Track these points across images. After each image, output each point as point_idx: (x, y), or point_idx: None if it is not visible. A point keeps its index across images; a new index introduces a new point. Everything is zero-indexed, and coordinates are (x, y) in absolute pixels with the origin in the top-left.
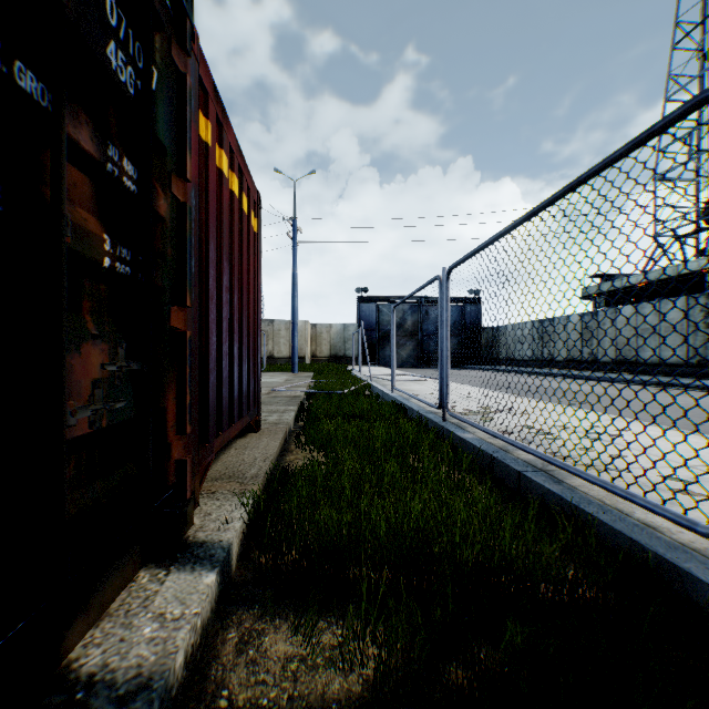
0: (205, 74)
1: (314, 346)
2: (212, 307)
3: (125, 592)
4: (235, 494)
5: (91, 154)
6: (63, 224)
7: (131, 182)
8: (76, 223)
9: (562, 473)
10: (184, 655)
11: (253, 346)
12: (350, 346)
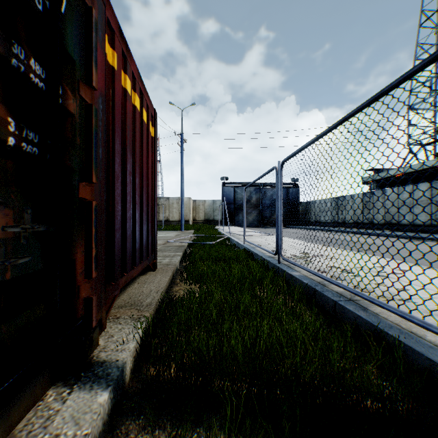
0: (112, 17)
1: (194, 213)
2: (117, 185)
3: (32, 411)
4: (133, 319)
5: None
6: None
7: (39, 79)
8: None
9: (365, 302)
10: None
11: (151, 213)
12: (217, 213)
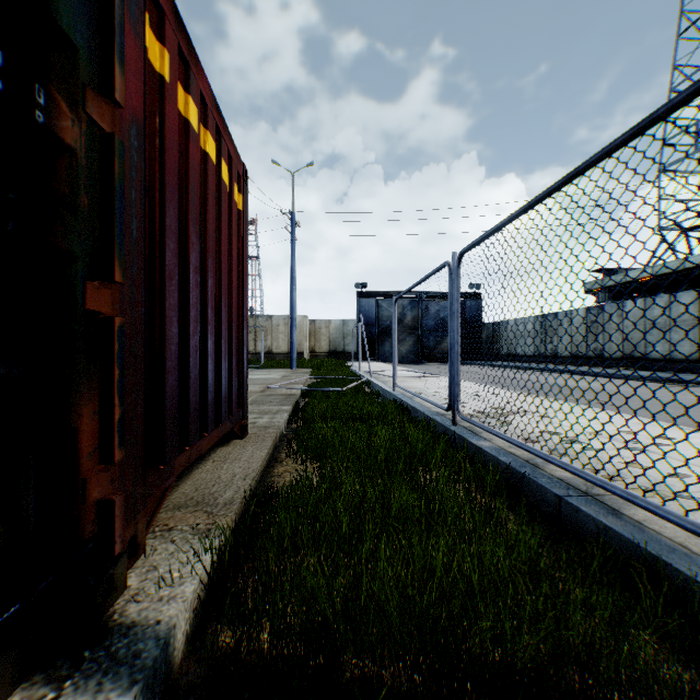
0: None
1: (313, 341)
2: (171, 289)
3: None
4: (198, 532)
5: None
6: None
7: None
8: None
9: (614, 499)
10: None
11: (236, 340)
12: (349, 341)
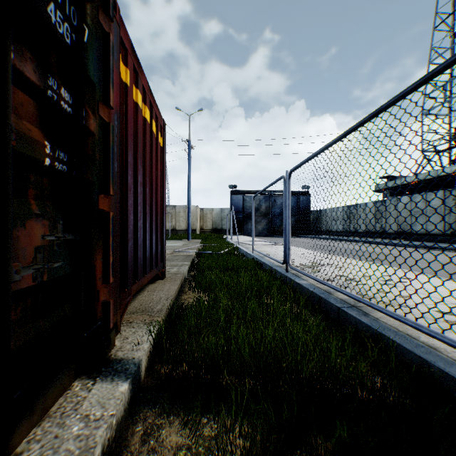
0: (125, 37)
1: (201, 222)
2: (130, 196)
3: (63, 397)
4: (145, 323)
5: (34, 82)
6: (8, 131)
7: (67, 105)
8: (22, 131)
9: (367, 308)
10: (101, 447)
11: (160, 222)
12: (225, 222)
